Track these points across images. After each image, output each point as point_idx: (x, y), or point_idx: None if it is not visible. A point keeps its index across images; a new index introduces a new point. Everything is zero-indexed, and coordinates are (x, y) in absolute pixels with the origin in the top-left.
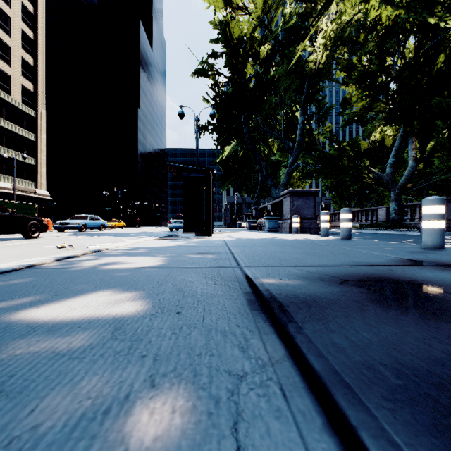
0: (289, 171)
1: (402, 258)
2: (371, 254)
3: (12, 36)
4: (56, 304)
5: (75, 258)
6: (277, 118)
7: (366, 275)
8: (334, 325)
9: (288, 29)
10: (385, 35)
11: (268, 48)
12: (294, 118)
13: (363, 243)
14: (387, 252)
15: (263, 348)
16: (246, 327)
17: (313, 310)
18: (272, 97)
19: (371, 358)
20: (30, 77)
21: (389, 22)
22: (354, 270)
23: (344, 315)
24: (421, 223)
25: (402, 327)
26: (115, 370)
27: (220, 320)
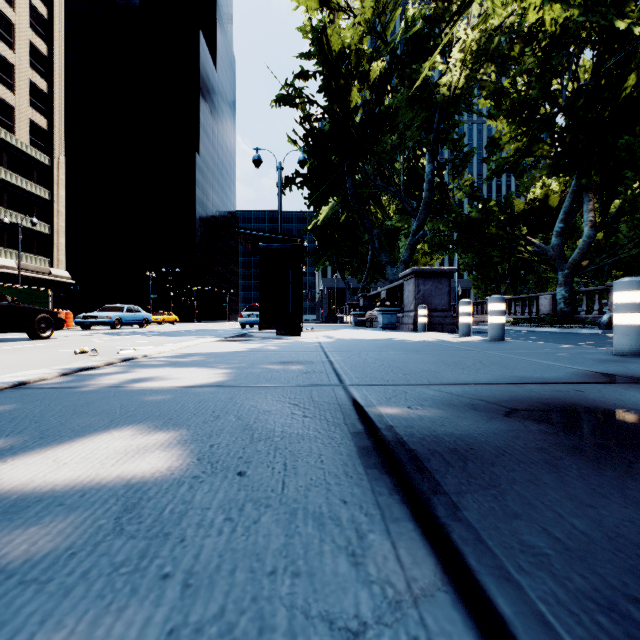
0: (412, 242)
1: (590, 371)
2: (541, 363)
3: (17, 51)
4: (37, 454)
5: (93, 371)
6: (394, 167)
7: (544, 399)
8: (515, 500)
9: (411, 39)
10: (550, 46)
11: (381, 65)
12: (419, 166)
13: (523, 346)
14: (565, 361)
15: (394, 556)
16: (358, 505)
17: (472, 468)
18: (387, 136)
19: (605, 582)
20: (43, 109)
21: (556, 28)
22: (522, 392)
23: (527, 478)
24: (602, 317)
25: (638, 505)
26: (103, 615)
27: (313, 490)
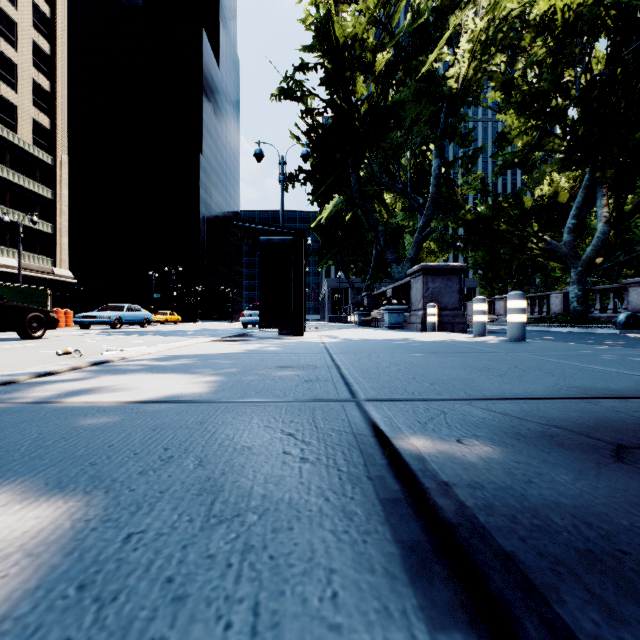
0: (418, 239)
1: None
2: (591, 369)
3: (19, 50)
4: None
5: (47, 379)
6: (400, 163)
7: None
8: None
9: (417, 31)
10: (563, 34)
11: (387, 56)
12: (425, 161)
13: (552, 348)
14: (617, 366)
15: None
16: None
17: None
18: (393, 131)
19: None
20: (46, 109)
21: (570, 15)
22: (604, 412)
23: None
24: (618, 316)
25: None
26: None
27: None
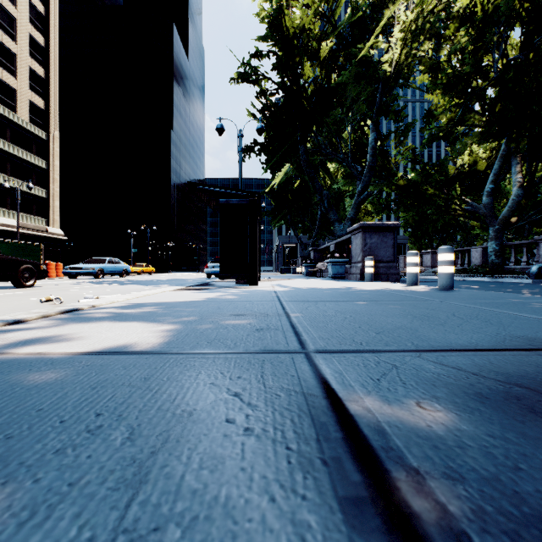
0: (357, 202)
1: None
2: (525, 317)
3: (18, 42)
4: None
5: (13, 327)
6: (341, 136)
7: None
8: None
9: (356, 23)
10: (483, 24)
11: (330, 44)
12: (363, 135)
13: (480, 296)
14: None
15: None
16: None
17: None
18: (335, 109)
19: None
20: (41, 92)
21: (489, 7)
22: None
23: None
24: (531, 268)
25: None
26: None
27: None
